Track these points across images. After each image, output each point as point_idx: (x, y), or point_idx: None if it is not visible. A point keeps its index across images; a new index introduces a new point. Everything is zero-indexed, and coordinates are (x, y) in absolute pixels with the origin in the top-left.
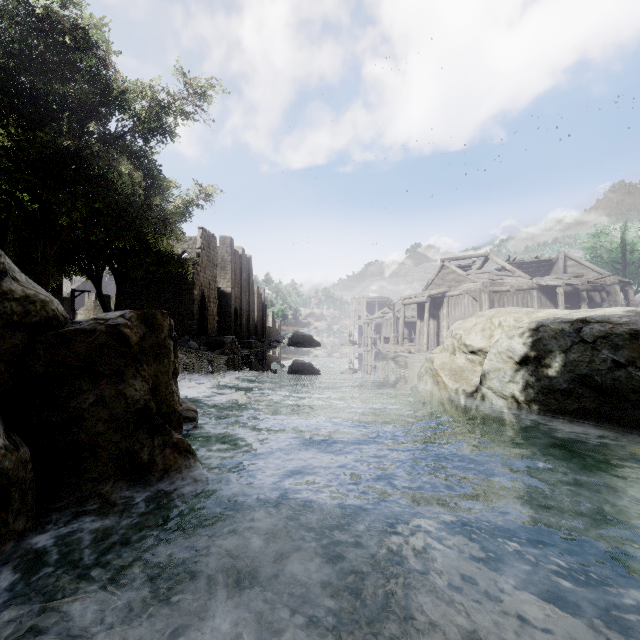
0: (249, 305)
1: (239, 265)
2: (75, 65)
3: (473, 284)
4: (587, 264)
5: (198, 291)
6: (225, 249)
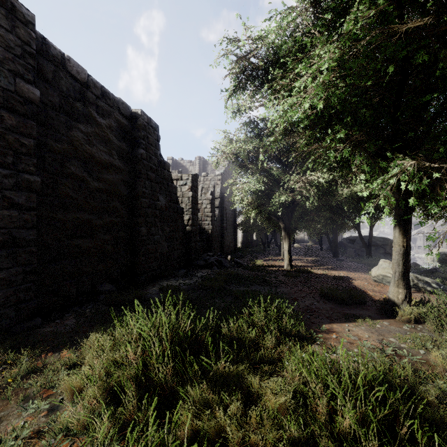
0: None
1: None
2: None
3: None
4: None
5: None
6: None
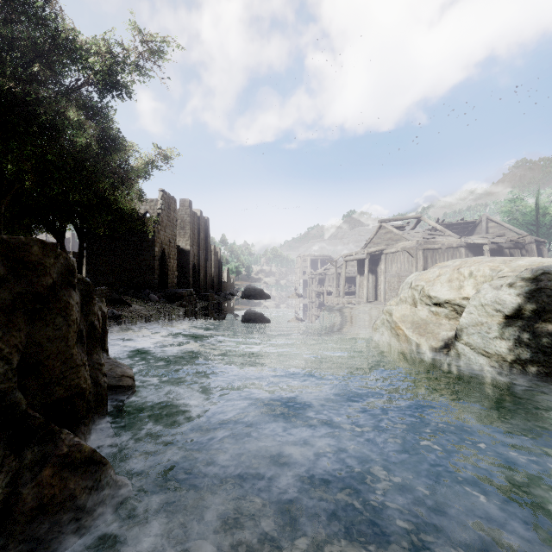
0: (206, 262)
1: (197, 226)
2: (18, 3)
3: (408, 242)
4: (507, 225)
5: (159, 248)
6: (184, 211)
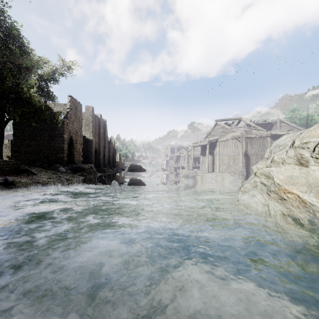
0: (105, 148)
1: (98, 124)
2: None
3: (235, 133)
4: (292, 125)
5: (67, 135)
6: (89, 113)
